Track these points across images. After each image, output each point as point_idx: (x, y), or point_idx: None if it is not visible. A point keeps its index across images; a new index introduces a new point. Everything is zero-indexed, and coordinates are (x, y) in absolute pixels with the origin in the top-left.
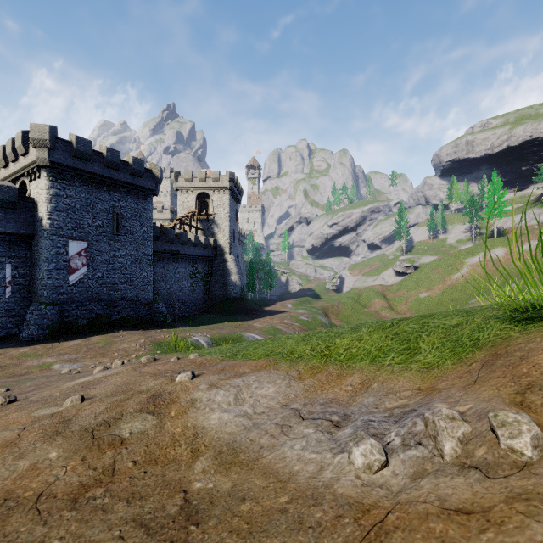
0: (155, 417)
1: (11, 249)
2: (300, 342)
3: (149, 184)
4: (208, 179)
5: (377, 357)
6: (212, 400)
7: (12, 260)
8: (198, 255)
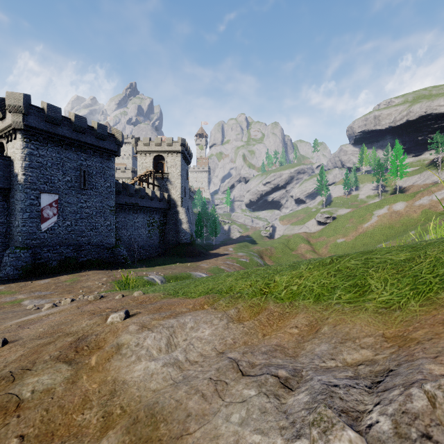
0: (71, 368)
1: None
2: (239, 279)
3: (112, 146)
4: (163, 144)
5: (321, 295)
6: (140, 344)
7: None
8: (155, 207)
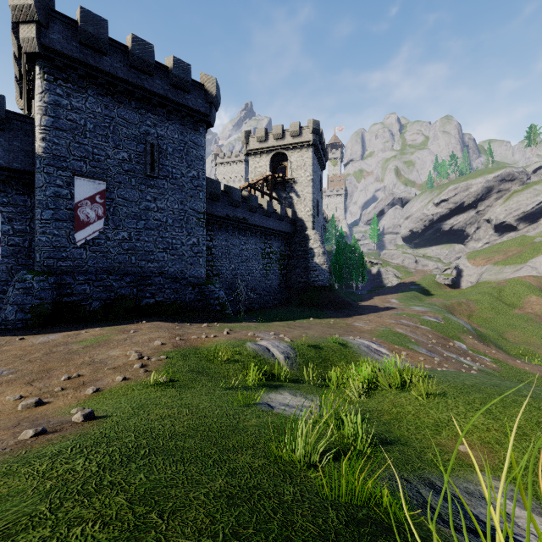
0: None
1: (2, 193)
2: None
3: (200, 105)
4: (285, 134)
5: None
6: None
7: (3, 209)
8: (273, 229)
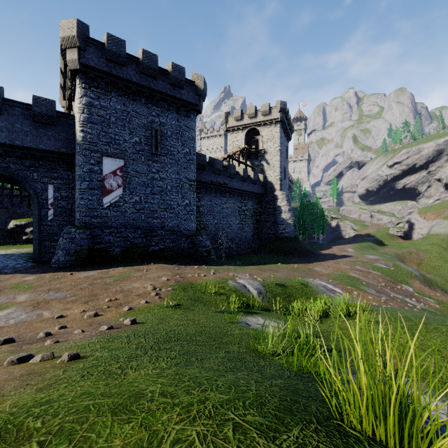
0: None
1: (53, 170)
2: None
3: (191, 98)
4: (257, 114)
5: None
6: None
7: (54, 181)
8: (247, 191)
